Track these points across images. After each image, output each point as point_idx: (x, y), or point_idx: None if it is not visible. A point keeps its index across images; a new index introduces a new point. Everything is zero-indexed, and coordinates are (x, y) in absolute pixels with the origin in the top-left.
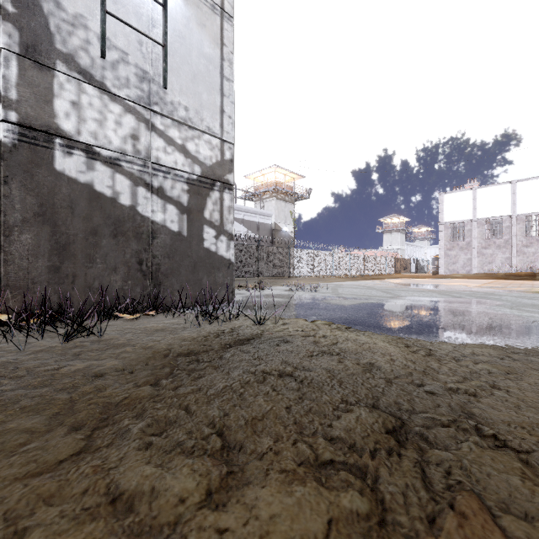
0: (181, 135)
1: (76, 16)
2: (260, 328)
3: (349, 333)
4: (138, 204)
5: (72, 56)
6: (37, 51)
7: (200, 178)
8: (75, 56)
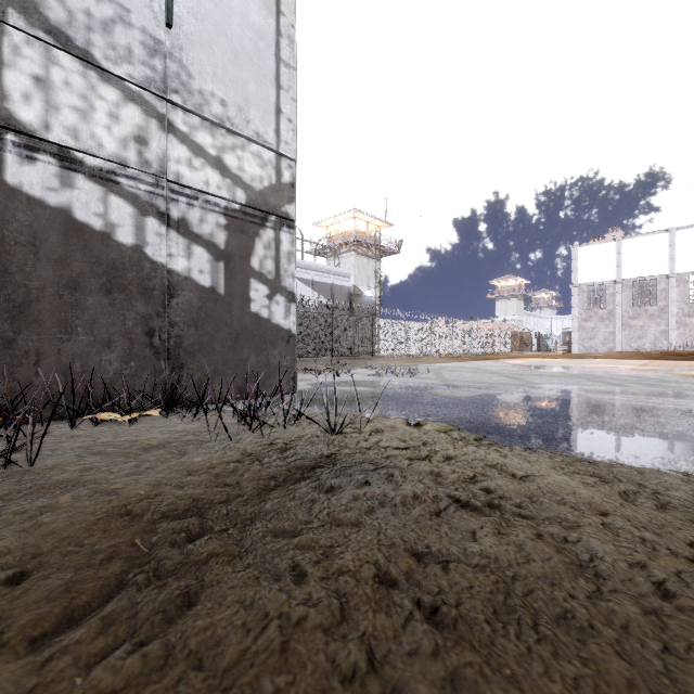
0: (215, 142)
1: None
2: (334, 441)
3: (485, 450)
4: (146, 243)
5: (34, 3)
6: None
7: (244, 209)
8: (40, 5)
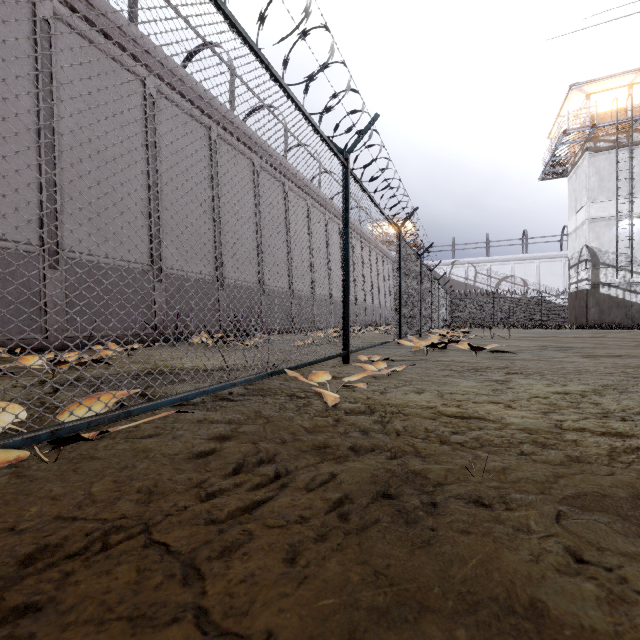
0: None
1: (605, 251)
2: None
3: None
4: (625, 297)
5: (604, 262)
6: (595, 265)
7: None
8: (604, 262)
